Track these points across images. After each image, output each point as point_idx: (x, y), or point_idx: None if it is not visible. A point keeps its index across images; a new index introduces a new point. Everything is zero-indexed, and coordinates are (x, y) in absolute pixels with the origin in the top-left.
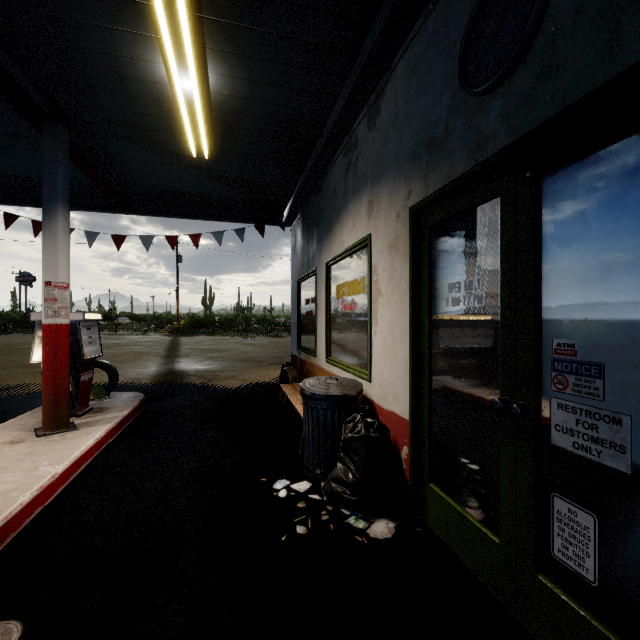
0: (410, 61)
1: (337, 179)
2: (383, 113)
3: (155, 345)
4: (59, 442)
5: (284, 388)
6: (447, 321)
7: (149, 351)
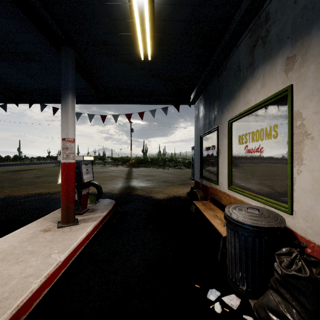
0: None
1: (241, 57)
2: None
3: (121, 172)
4: (67, 233)
5: (197, 204)
6: None
7: (118, 175)
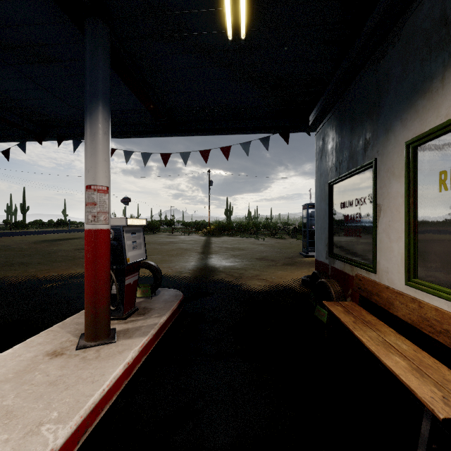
0: None
1: None
2: None
3: (195, 243)
4: (90, 363)
5: (334, 310)
6: None
7: (191, 248)
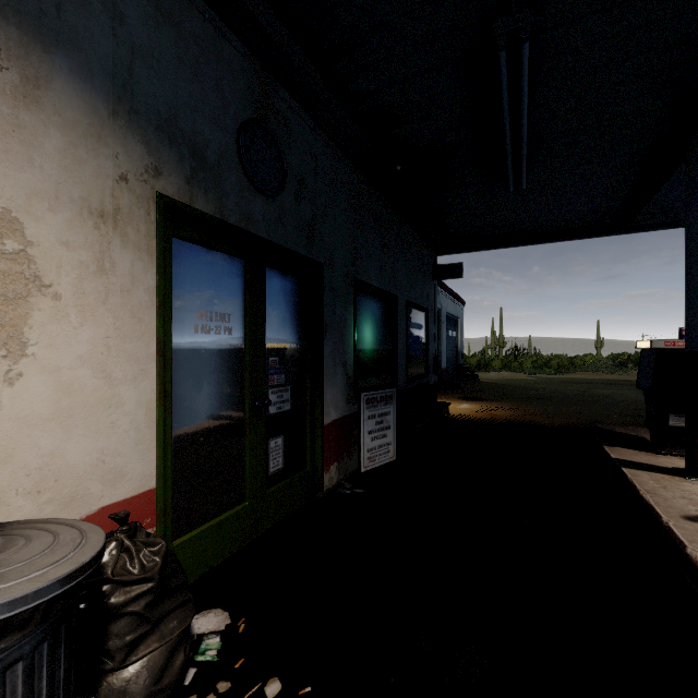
0: None
1: None
2: None
3: None
4: None
5: None
6: (196, 348)
7: None
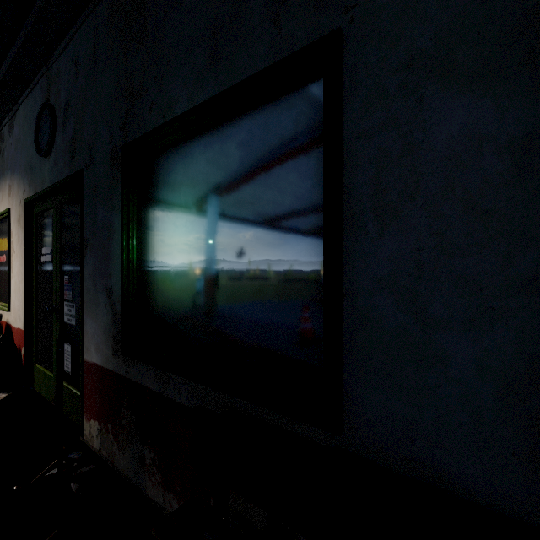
0: (25, 110)
1: None
2: (15, 130)
3: None
4: None
5: None
6: (42, 269)
7: None
